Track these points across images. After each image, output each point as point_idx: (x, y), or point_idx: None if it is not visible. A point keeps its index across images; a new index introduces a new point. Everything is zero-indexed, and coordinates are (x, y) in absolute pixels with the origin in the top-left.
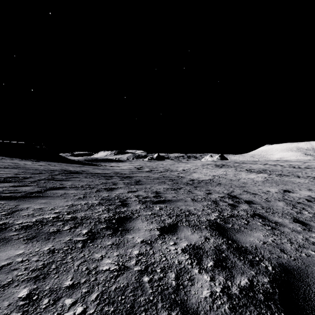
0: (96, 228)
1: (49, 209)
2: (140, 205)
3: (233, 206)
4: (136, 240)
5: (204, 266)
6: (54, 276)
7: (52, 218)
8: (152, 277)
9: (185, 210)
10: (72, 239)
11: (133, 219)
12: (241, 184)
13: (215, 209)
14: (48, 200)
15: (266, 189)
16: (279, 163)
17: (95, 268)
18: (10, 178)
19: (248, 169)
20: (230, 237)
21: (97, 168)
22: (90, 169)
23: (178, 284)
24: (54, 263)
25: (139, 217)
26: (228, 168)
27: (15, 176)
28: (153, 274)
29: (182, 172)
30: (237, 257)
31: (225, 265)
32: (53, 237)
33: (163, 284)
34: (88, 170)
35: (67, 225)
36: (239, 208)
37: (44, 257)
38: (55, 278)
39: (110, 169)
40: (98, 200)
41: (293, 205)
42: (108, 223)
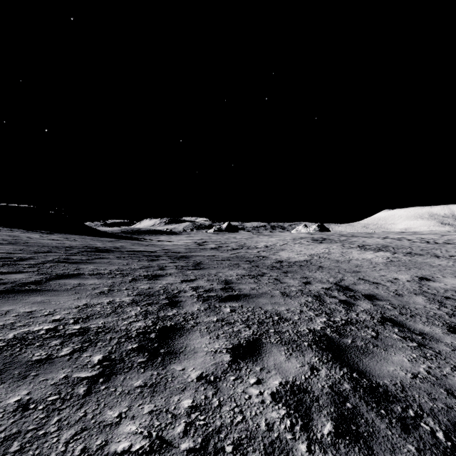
0: (120, 350)
1: (45, 314)
2: (199, 305)
3: (347, 304)
4: (188, 376)
5: (318, 434)
6: None
7: (45, 332)
8: None
9: (272, 312)
10: (70, 377)
11: (186, 331)
12: (354, 267)
13: (320, 310)
14: (48, 297)
15: (392, 276)
16: (405, 236)
17: (101, 449)
18: None
19: (361, 244)
20: (353, 365)
21: (138, 244)
22: (128, 245)
23: None
24: (19, 436)
25: (197, 326)
26: (332, 243)
27: (6, 257)
28: None
29: (265, 249)
30: (374, 409)
31: (355, 429)
32: (35, 373)
33: None
34: (125, 246)
35: (68, 345)
36: (358, 309)
37: (2, 421)
38: None
39: (157, 244)
40: (132, 296)
41: (439, 303)
42: (142, 339)
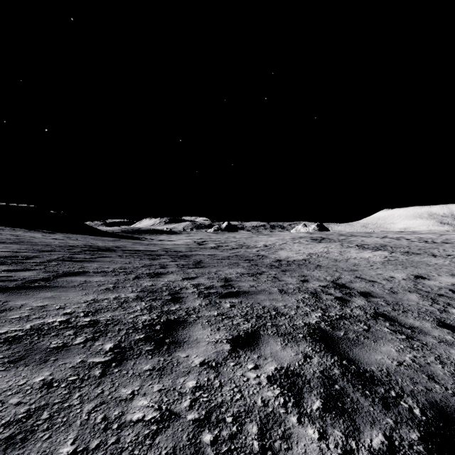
0: (128, 339)
1: (57, 308)
2: (200, 301)
3: (342, 301)
4: (192, 362)
5: (307, 409)
6: (43, 436)
7: (59, 324)
8: (219, 433)
9: (270, 308)
10: (86, 361)
11: (189, 324)
12: (352, 266)
13: (316, 306)
14: (57, 293)
15: (389, 274)
16: (404, 235)
17: (119, 418)
18: (4, 258)
19: (360, 244)
20: (343, 354)
21: (139, 243)
22: (129, 244)
23: (264, 448)
24: (47, 407)
25: (198, 320)
26: (330, 242)
27: (12, 256)
28: (219, 428)
29: (264, 249)
30: (360, 390)
31: (341, 406)
32: (55, 358)
33: (237, 447)
34: (126, 245)
35: (81, 335)
36: (353, 305)
37: (31, 396)
38: (45, 441)
39: (157, 244)
40: (136, 292)
41: (432, 300)
42: (148, 330)
